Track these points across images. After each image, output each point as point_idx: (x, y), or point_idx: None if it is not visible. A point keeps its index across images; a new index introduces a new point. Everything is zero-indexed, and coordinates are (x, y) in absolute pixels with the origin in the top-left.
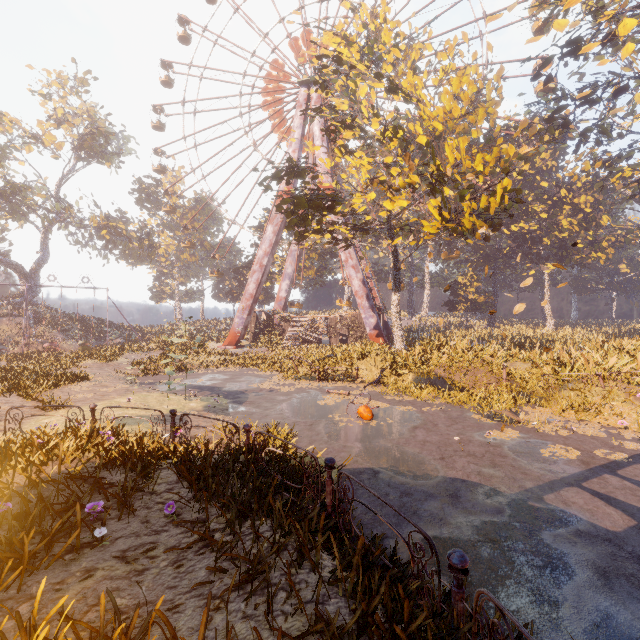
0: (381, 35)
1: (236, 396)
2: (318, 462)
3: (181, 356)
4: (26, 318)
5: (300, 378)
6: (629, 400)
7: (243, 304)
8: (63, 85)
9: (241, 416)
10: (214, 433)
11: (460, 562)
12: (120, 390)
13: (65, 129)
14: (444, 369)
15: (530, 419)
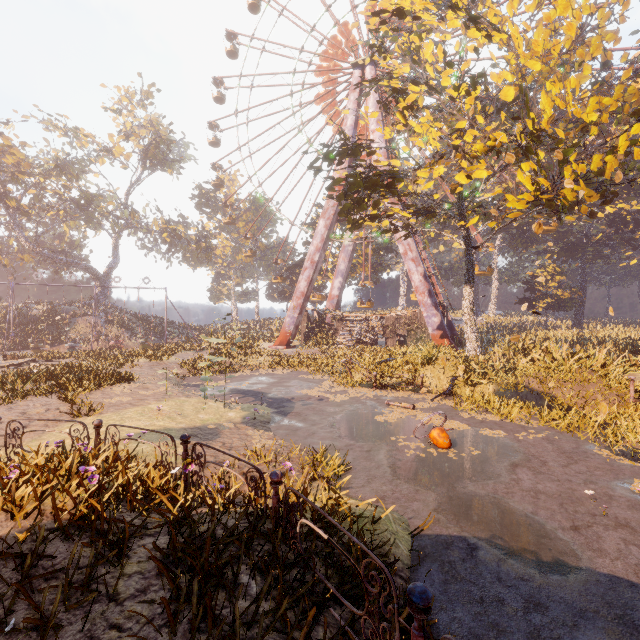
0: None
1: (281, 405)
2: (393, 584)
3: (219, 358)
4: (95, 317)
5: (354, 385)
6: None
7: (294, 303)
8: (131, 100)
9: (283, 432)
10: (246, 459)
11: None
12: (159, 394)
13: (132, 140)
14: (538, 380)
15: None
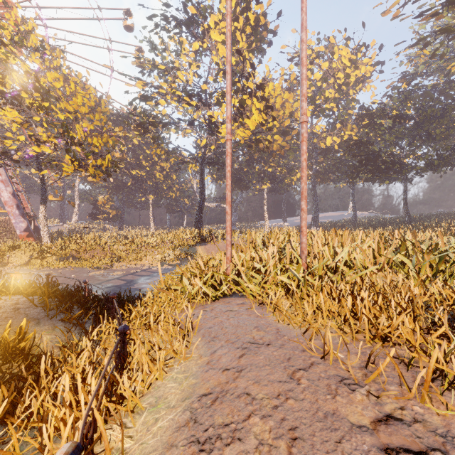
0: (30, 33)
1: None
2: None
3: None
4: None
5: None
6: (152, 254)
7: None
8: None
9: None
10: None
11: (48, 274)
12: None
13: None
14: (76, 251)
15: (114, 266)
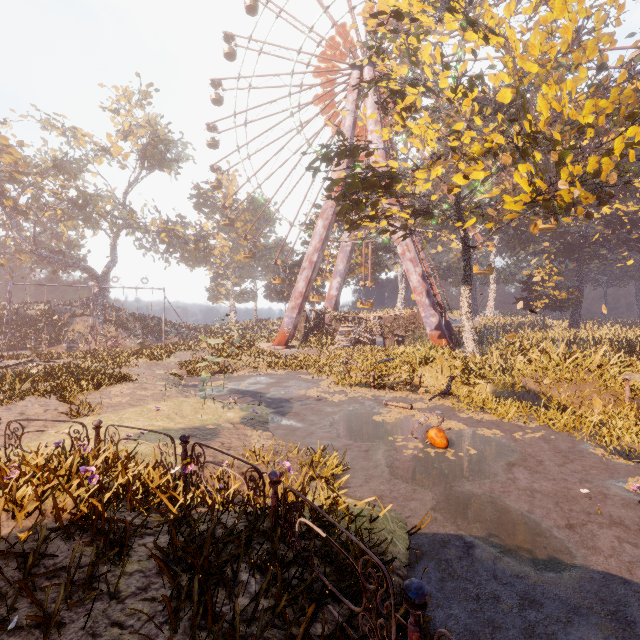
0: None
1: (279, 405)
2: (390, 581)
3: (218, 359)
4: (93, 317)
5: (352, 385)
6: None
7: (292, 303)
8: (129, 100)
9: (282, 432)
10: (245, 459)
11: None
12: (157, 394)
13: (130, 140)
14: (535, 380)
15: None
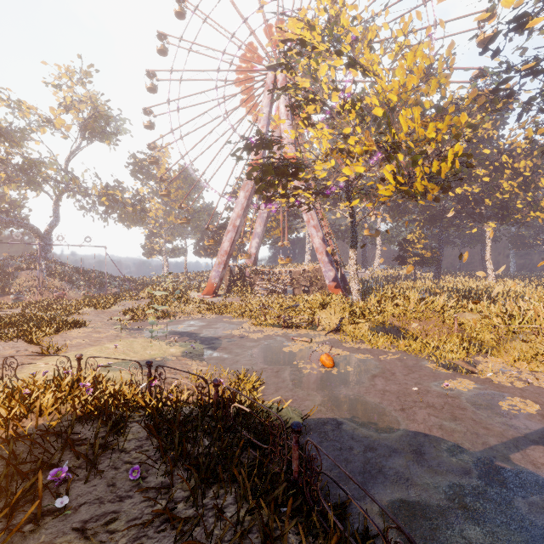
0: (340, 19)
1: (211, 342)
2: (284, 425)
3: (162, 307)
4: (39, 272)
5: (267, 325)
6: None
7: (219, 259)
8: (71, 77)
9: (214, 362)
10: (189, 379)
11: None
12: (111, 336)
13: (72, 114)
14: (398, 319)
15: (484, 369)
